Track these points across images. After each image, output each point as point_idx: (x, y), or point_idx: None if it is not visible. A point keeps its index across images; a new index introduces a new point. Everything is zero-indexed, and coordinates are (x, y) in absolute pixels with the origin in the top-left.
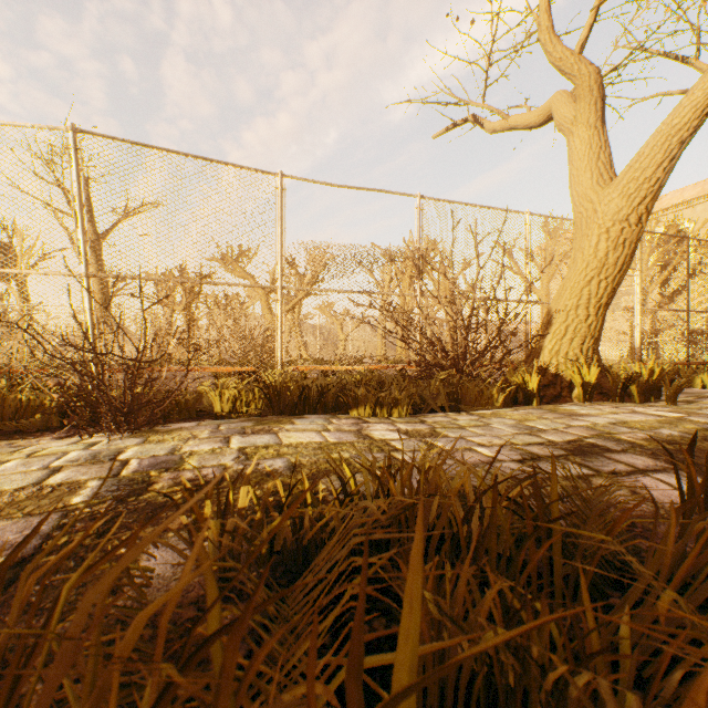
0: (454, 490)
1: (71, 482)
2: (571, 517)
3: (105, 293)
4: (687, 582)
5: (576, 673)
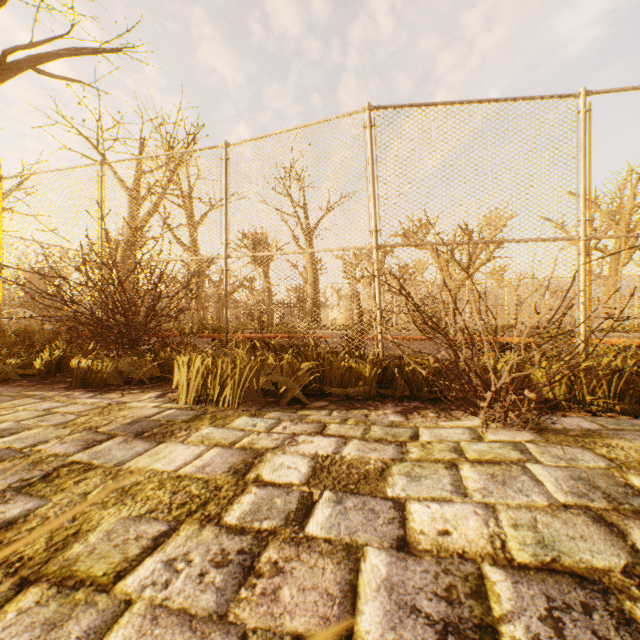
0: None
1: None
2: None
3: (315, 273)
4: None
5: None
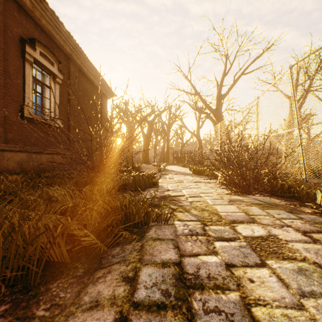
0: (119, 204)
1: (183, 193)
2: (102, 231)
3: None
4: (64, 261)
5: (82, 213)
